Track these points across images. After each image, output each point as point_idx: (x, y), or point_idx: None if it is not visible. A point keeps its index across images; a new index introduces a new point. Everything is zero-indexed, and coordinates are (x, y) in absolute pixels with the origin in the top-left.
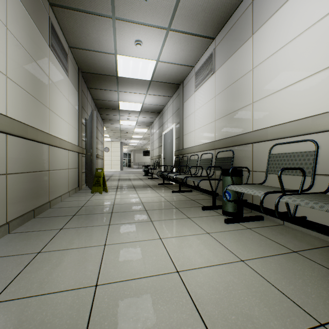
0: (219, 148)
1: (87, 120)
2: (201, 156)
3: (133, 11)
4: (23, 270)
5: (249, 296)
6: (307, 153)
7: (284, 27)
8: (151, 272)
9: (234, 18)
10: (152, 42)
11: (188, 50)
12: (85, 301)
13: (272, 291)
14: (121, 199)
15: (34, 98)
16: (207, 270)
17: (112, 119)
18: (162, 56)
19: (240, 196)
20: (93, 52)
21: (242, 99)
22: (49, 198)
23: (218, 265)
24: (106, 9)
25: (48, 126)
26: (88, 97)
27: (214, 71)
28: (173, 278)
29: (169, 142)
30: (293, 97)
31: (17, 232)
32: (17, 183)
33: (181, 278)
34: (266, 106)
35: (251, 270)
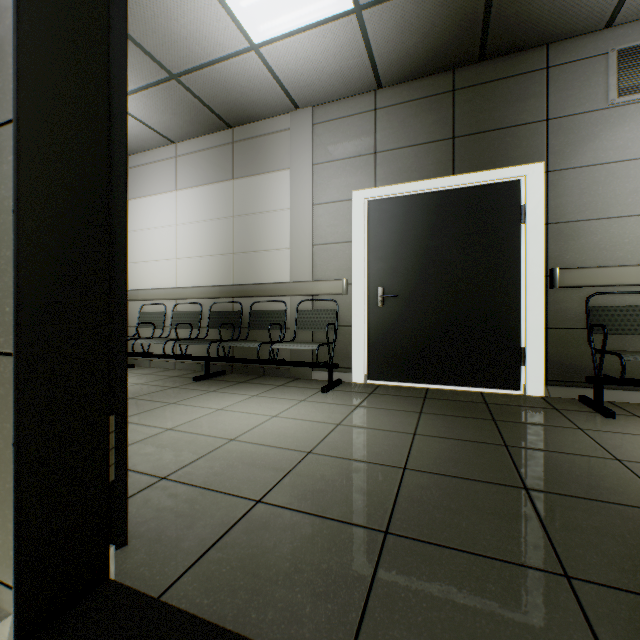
0: None
1: None
2: None
3: None
4: None
5: None
6: (162, 313)
7: (151, 214)
8: None
9: None
10: None
11: None
12: None
13: None
14: None
15: None
16: None
17: None
18: None
19: None
20: None
21: None
22: None
23: None
24: None
25: None
26: None
27: None
28: None
29: None
30: (156, 271)
31: None
32: None
33: None
34: (139, 271)
35: None
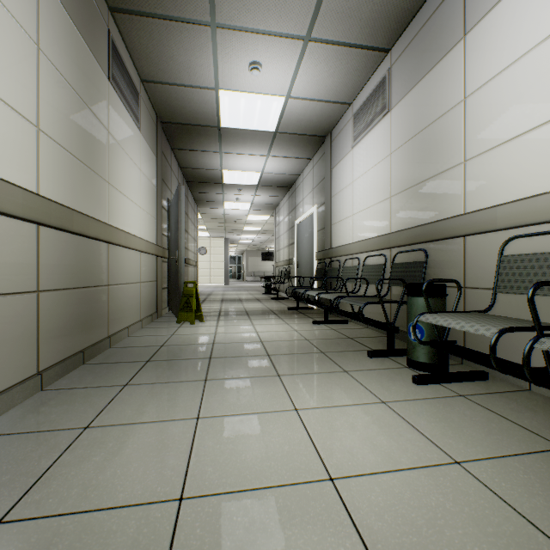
0: (398, 246)
1: (170, 202)
2: (364, 260)
3: (246, 11)
4: (58, 459)
5: (481, 544)
6: None
7: (531, 13)
8: (281, 477)
9: (428, 10)
10: (279, 65)
11: (342, 74)
12: (160, 531)
13: (530, 535)
14: (225, 335)
15: (84, 165)
16: (390, 479)
17: (212, 199)
18: (296, 88)
19: (443, 334)
20: (179, 88)
21: (444, 156)
22: (109, 331)
23: (409, 470)
24: (201, 11)
25: (106, 212)
26: (172, 164)
27: (389, 108)
28: (323, 492)
29: (307, 236)
30: None
31: (55, 388)
32: (56, 306)
33: (338, 494)
34: (493, 166)
35: (478, 484)
